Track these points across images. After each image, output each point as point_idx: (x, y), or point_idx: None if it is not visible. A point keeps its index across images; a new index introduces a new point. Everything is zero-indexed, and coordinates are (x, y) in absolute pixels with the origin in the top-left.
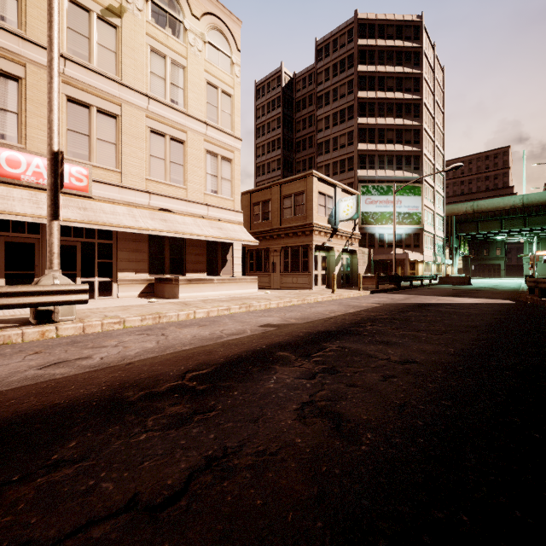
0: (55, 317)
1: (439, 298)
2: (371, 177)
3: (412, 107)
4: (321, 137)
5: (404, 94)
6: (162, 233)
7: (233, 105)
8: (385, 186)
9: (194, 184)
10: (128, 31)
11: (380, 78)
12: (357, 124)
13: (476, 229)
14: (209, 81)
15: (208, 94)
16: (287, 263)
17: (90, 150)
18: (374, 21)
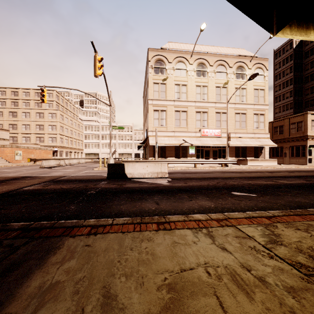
0: (229, 166)
1: None
2: None
3: None
4: None
5: None
6: (241, 145)
7: (264, 92)
8: None
9: (249, 127)
10: (229, 86)
11: None
12: None
13: None
14: (255, 88)
15: (254, 93)
16: (293, 153)
17: (220, 124)
18: None
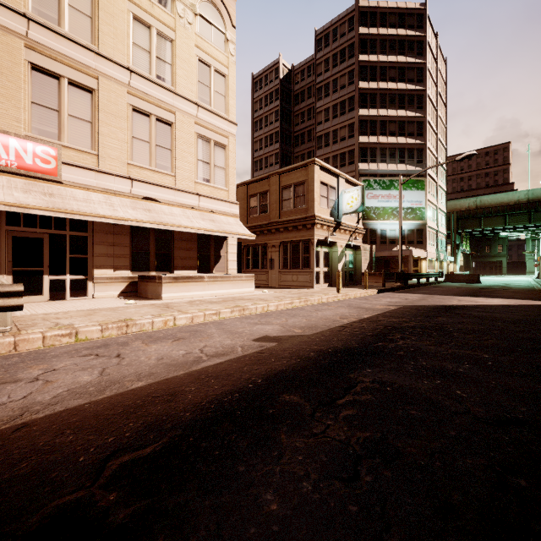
0: None
1: (459, 298)
2: (373, 171)
3: (415, 98)
4: (320, 130)
5: (407, 84)
6: (144, 224)
7: (227, 86)
8: (387, 180)
9: (184, 171)
10: None
11: (381, 67)
12: (358, 115)
13: (479, 225)
14: (200, 58)
15: (199, 72)
16: (287, 259)
17: (59, 128)
18: (376, 9)
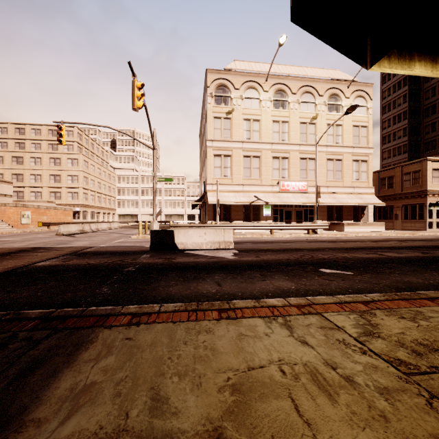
0: (318, 232)
1: None
2: None
3: None
4: None
5: None
6: (335, 204)
7: (368, 131)
8: None
9: (346, 178)
10: (319, 122)
11: None
12: None
13: None
14: (354, 125)
15: (353, 131)
16: (407, 214)
17: (306, 175)
18: None
